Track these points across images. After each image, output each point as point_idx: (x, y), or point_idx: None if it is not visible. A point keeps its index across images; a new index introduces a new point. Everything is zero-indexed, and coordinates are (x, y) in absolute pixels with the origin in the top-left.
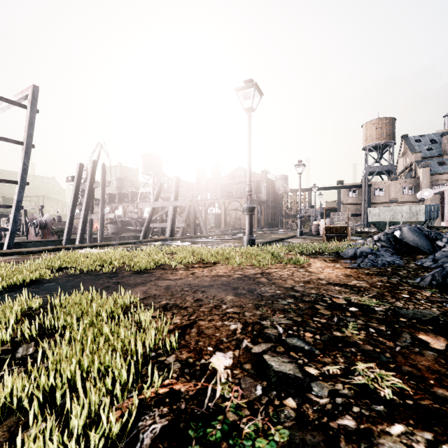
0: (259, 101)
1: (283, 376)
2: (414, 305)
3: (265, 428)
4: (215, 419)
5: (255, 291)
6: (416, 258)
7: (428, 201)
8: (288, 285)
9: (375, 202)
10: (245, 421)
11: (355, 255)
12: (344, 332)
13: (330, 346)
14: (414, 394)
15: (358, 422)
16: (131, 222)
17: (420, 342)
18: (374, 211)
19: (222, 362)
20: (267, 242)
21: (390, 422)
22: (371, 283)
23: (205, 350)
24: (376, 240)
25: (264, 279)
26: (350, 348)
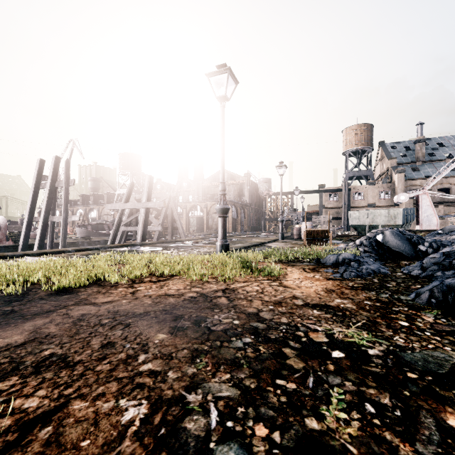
0: (234, 89)
1: None
2: (419, 342)
3: None
4: None
5: (204, 322)
6: (400, 264)
7: (403, 206)
8: (253, 309)
9: (354, 206)
10: None
11: (337, 263)
12: (325, 416)
13: None
14: None
15: None
16: (103, 226)
17: None
18: (355, 215)
19: None
20: (246, 247)
21: None
22: (358, 302)
23: None
24: (358, 245)
25: (225, 300)
26: None
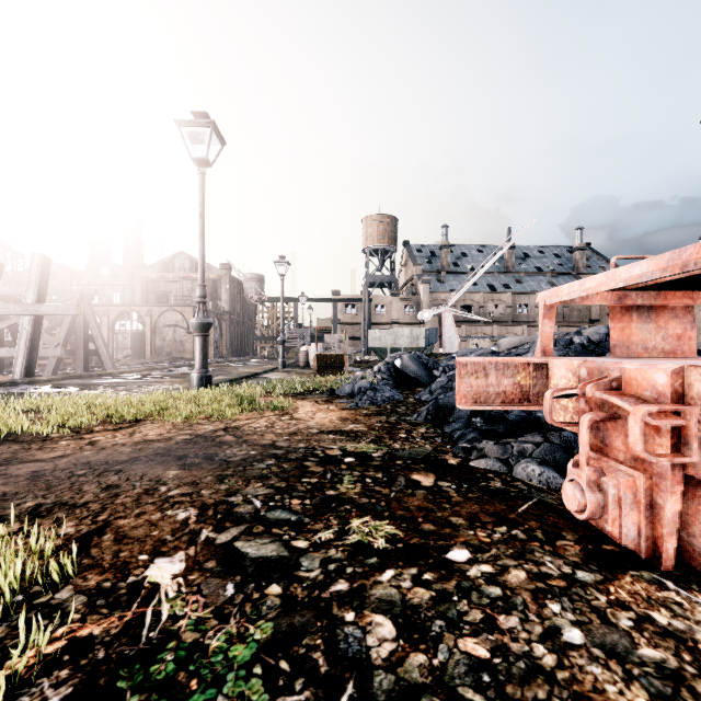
0: (219, 152)
1: (263, 561)
2: (410, 445)
3: (242, 631)
4: (163, 650)
5: (217, 457)
6: (415, 391)
7: (429, 324)
8: (267, 441)
9: (376, 322)
10: (212, 635)
11: (354, 392)
12: (339, 488)
13: (323, 510)
14: (404, 536)
15: (351, 582)
16: None
17: (413, 483)
18: (375, 334)
19: (169, 571)
20: (232, 380)
21: (382, 571)
22: (369, 425)
23: (134, 562)
24: (376, 371)
25: (231, 437)
26: (345, 506)
